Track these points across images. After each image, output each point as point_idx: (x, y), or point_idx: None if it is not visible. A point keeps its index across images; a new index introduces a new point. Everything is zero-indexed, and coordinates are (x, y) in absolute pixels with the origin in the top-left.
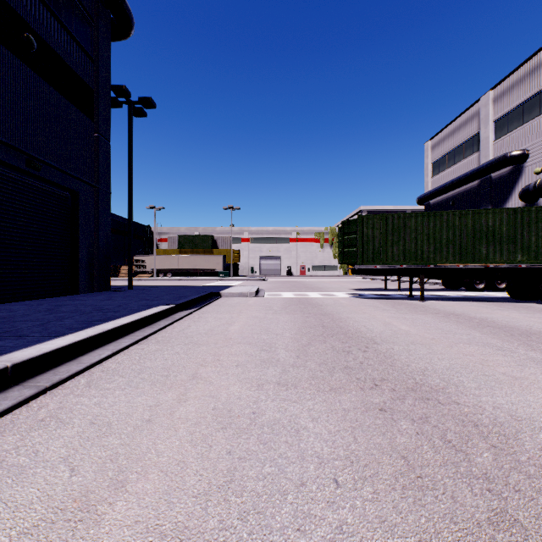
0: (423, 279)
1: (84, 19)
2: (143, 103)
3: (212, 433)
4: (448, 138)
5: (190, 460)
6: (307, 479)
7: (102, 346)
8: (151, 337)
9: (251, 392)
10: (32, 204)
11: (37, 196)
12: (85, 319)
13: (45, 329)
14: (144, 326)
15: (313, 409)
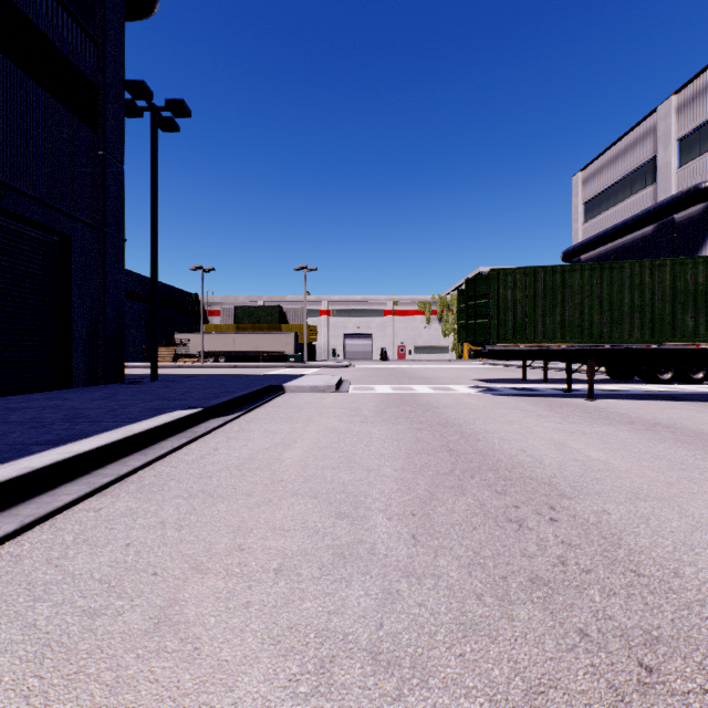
0: (592, 367)
1: None
2: (172, 109)
3: None
4: (608, 167)
5: None
6: None
7: (11, 507)
8: (134, 476)
9: None
10: None
11: (2, 240)
12: (23, 440)
13: None
14: (133, 451)
15: None
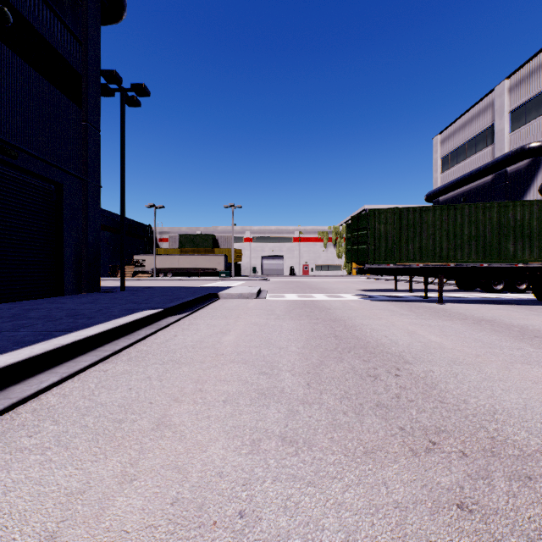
0: (441, 280)
1: None
2: (136, 91)
3: None
4: (459, 131)
5: None
6: None
7: (51, 368)
8: (123, 352)
9: (241, 458)
10: (9, 196)
11: (15, 188)
12: (46, 329)
13: None
14: (119, 336)
15: (344, 504)
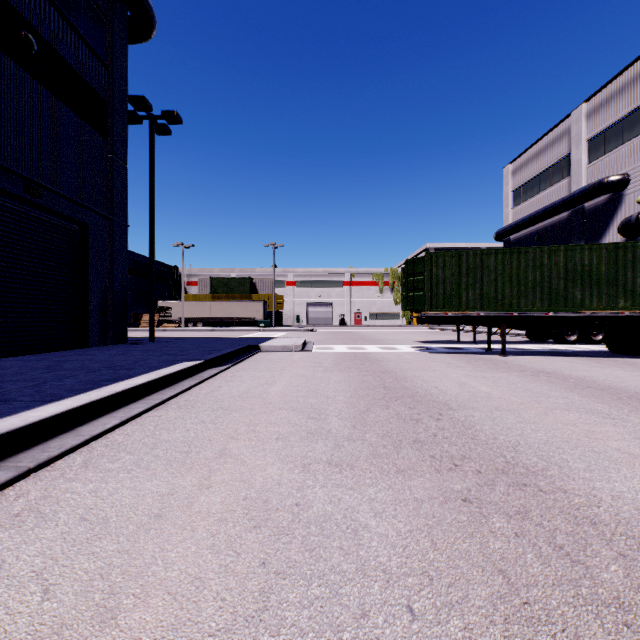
0: (504, 330)
1: (95, 16)
2: (167, 118)
3: (242, 534)
4: (532, 161)
5: (210, 575)
6: (371, 607)
7: (108, 413)
8: (171, 401)
9: (295, 475)
10: (32, 239)
11: (38, 229)
12: (90, 379)
13: (38, 392)
14: (164, 387)
15: (376, 499)
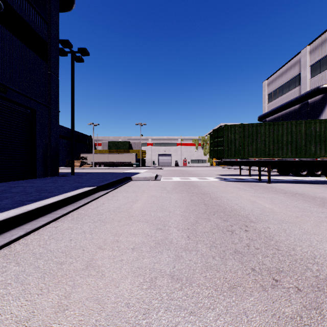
0: (269, 168)
1: None
2: (81, 52)
3: None
4: (278, 78)
5: None
6: None
7: (20, 225)
8: (69, 214)
9: (143, 292)
10: (1, 117)
11: (5, 112)
12: (20, 199)
13: None
14: (67, 204)
15: None
